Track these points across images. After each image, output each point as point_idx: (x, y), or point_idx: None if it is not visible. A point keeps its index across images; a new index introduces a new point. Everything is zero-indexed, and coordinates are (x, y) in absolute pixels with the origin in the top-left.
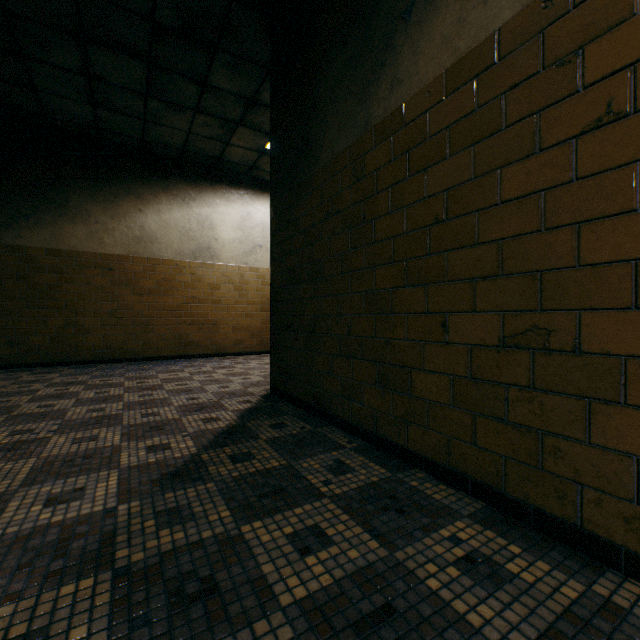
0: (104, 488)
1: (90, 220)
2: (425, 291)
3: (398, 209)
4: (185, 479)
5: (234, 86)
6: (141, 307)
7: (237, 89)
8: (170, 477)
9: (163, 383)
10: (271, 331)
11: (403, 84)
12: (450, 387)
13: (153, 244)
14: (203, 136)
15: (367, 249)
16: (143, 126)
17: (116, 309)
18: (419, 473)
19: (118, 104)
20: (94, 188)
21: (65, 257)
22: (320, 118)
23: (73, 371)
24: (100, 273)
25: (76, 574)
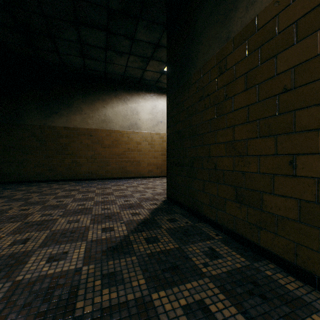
0: (77, 253)
1: (82, 113)
2: (274, 140)
3: (252, 87)
4: (120, 252)
5: (148, 38)
6: (104, 153)
7: (149, 39)
8: (112, 249)
9: (113, 191)
10: (167, 166)
11: (256, 3)
12: (297, 207)
13: (110, 123)
14: (133, 67)
15: (228, 115)
16: (105, 65)
17: (93, 154)
18: (270, 264)
19: (93, 55)
20: (84, 97)
21: (72, 130)
22: (196, 42)
23: (74, 184)
24: (86, 137)
25: (52, 317)
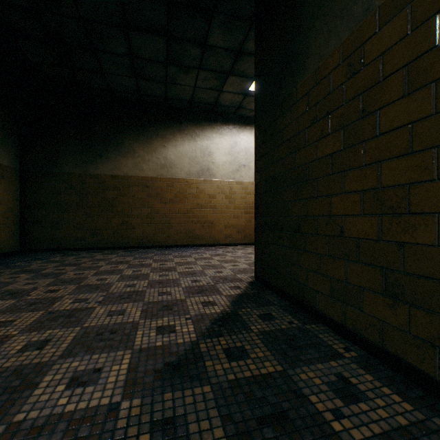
0: (116, 373)
1: (135, 155)
2: None
3: (420, 87)
4: (183, 374)
5: (226, 42)
6: (165, 211)
7: (228, 44)
8: (171, 368)
9: (176, 266)
10: (256, 229)
11: None
12: None
13: (172, 168)
14: (204, 88)
15: (368, 144)
16: (165, 87)
17: (150, 213)
18: None
19: (149, 74)
20: (137, 134)
21: (121, 180)
22: (305, 31)
23: (124, 253)
24: (140, 189)
25: None
